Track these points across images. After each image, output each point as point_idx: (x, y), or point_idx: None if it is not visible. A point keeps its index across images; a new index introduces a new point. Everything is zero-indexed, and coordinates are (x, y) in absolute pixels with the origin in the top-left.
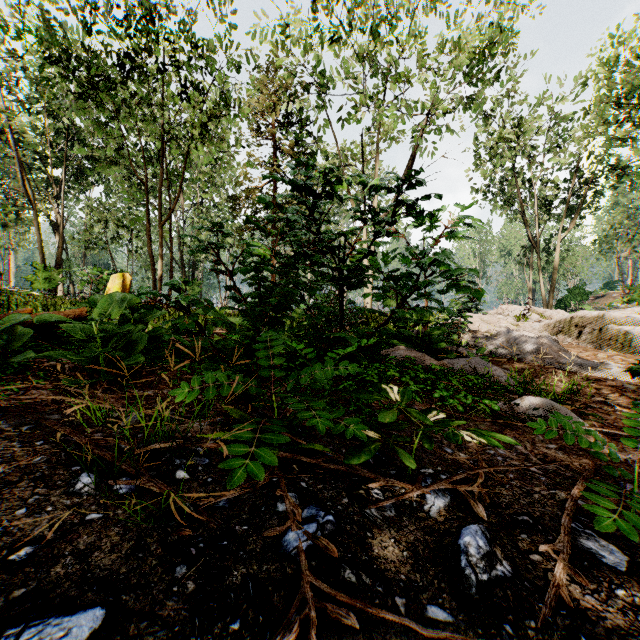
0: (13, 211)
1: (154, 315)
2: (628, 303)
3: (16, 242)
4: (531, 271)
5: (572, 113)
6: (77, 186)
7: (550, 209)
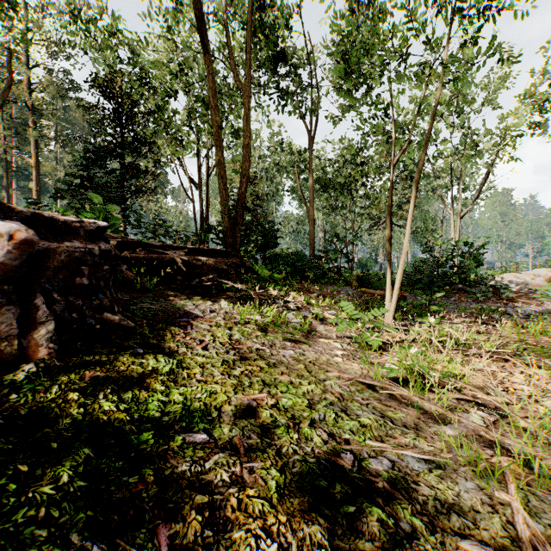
0: None
1: None
2: None
3: None
4: None
5: None
6: None
7: None
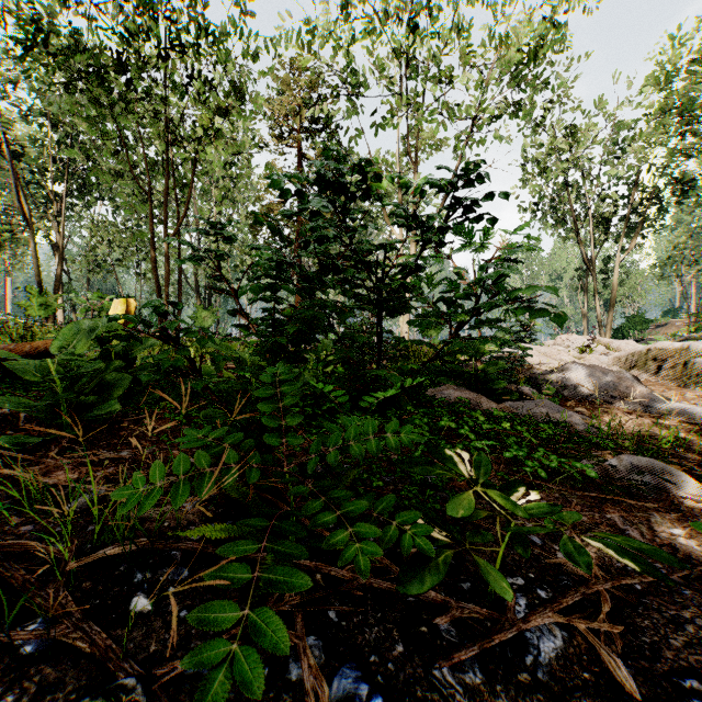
0: (8, 230)
1: (144, 348)
2: (694, 332)
3: (12, 264)
4: (586, 297)
5: (633, 120)
6: (80, 202)
7: (607, 228)
